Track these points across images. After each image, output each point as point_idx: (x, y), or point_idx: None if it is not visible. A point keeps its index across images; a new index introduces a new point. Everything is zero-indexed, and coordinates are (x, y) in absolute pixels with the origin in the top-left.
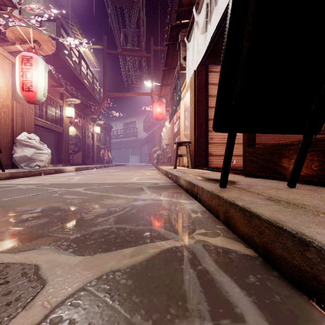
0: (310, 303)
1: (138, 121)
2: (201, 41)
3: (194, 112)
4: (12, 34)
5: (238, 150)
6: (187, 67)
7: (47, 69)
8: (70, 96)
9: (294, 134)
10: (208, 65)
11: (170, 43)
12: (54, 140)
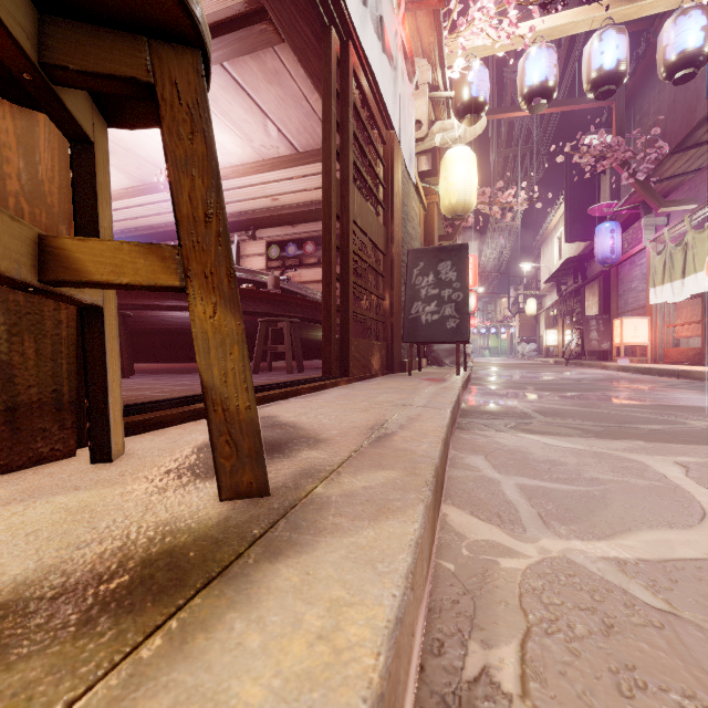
0: (469, 388)
1: None
2: None
3: None
4: None
5: None
6: None
7: None
8: None
9: None
10: None
11: None
12: None
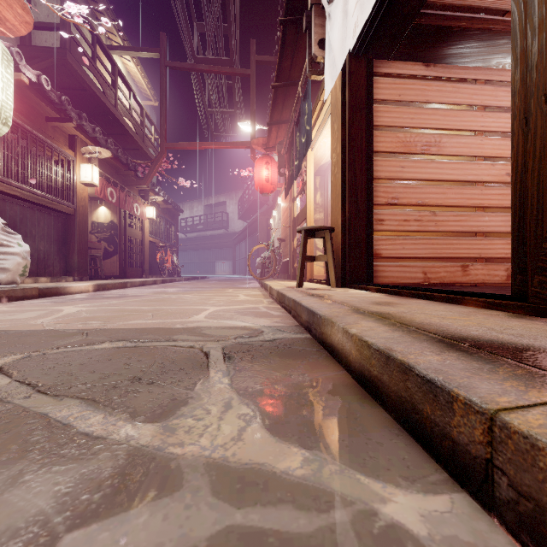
0: None
1: (229, 202)
2: None
3: (342, 162)
4: None
5: (437, 246)
6: (328, 59)
7: (33, 80)
8: (92, 144)
9: None
10: (373, 59)
11: (288, 20)
12: (55, 230)
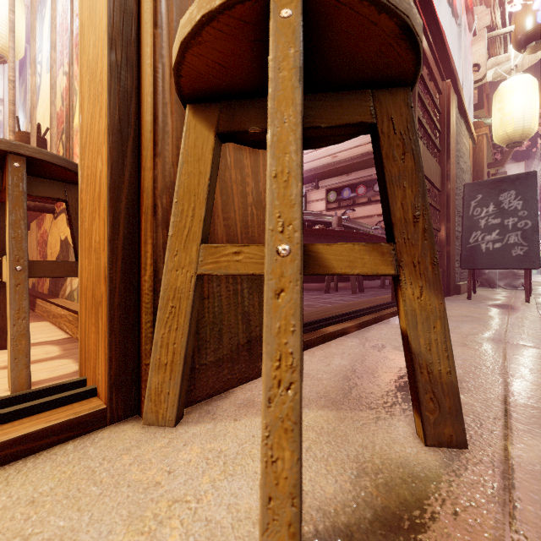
0: None
1: None
2: None
3: None
4: None
5: None
6: None
7: None
8: None
9: None
10: None
11: None
12: None
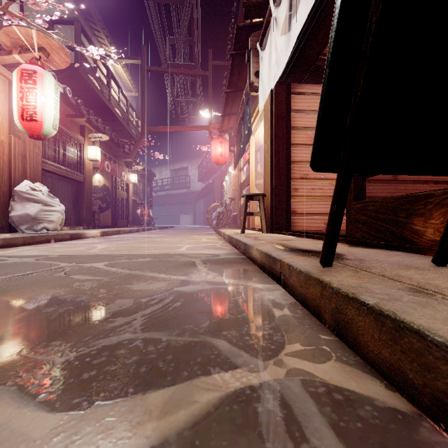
0: None
1: (191, 167)
2: (281, 46)
3: (270, 151)
4: (8, 39)
5: None
6: (261, 86)
7: (61, 92)
8: (95, 131)
9: (414, 184)
10: (291, 83)
11: (236, 53)
12: (71, 193)
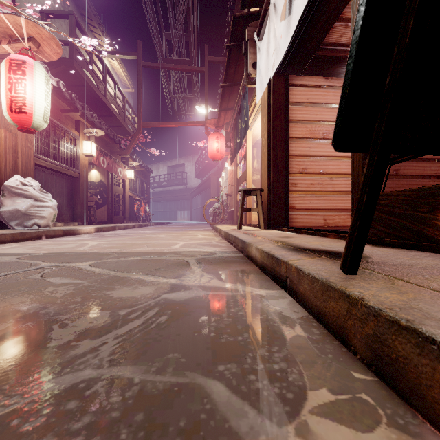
0: None
1: (188, 163)
2: (281, 32)
3: (268, 145)
4: None
5: (333, 201)
6: (258, 77)
7: (55, 85)
8: (90, 126)
9: (416, 178)
10: (290, 75)
11: (232, 45)
12: (66, 189)
